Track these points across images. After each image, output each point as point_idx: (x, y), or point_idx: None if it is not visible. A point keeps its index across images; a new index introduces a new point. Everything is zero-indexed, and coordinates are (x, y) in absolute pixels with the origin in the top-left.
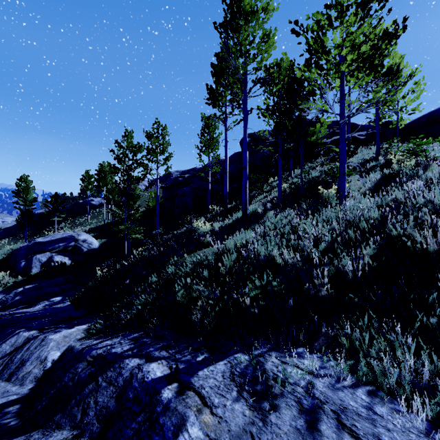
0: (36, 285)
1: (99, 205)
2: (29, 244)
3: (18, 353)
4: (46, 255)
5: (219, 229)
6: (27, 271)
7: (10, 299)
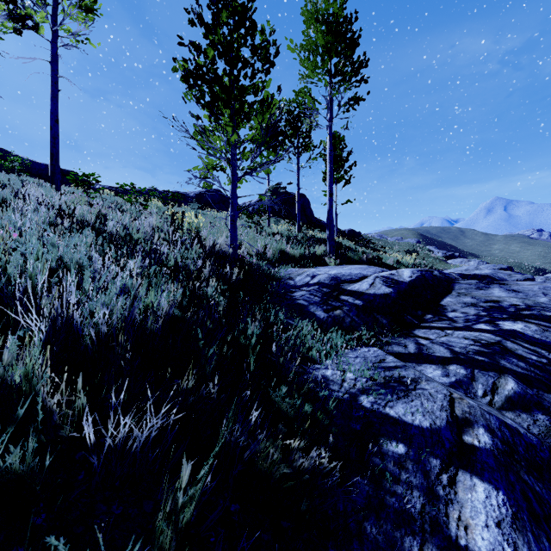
0: None
1: None
2: None
3: None
4: None
5: None
6: None
7: None
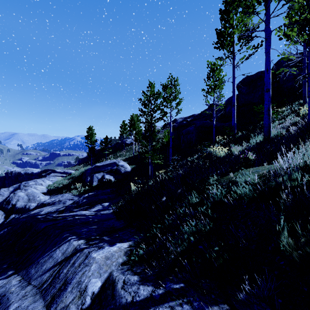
0: (95, 193)
1: (130, 144)
2: (92, 167)
3: (65, 266)
4: (100, 174)
5: (243, 152)
6: (91, 184)
7: (81, 201)
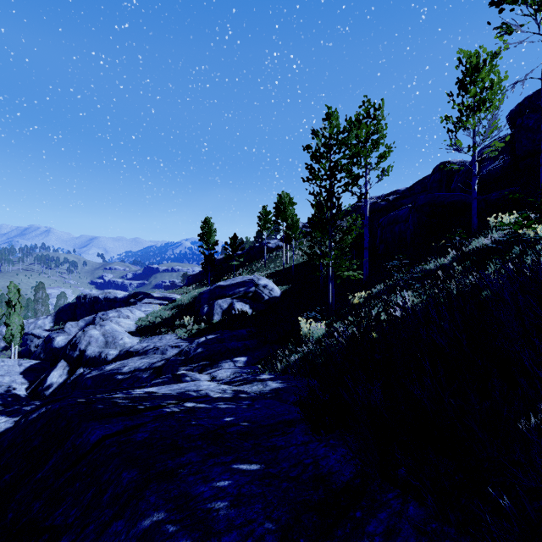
0: (218, 336)
1: (275, 248)
2: (211, 288)
3: None
4: (227, 301)
5: None
6: (209, 318)
7: (192, 350)
